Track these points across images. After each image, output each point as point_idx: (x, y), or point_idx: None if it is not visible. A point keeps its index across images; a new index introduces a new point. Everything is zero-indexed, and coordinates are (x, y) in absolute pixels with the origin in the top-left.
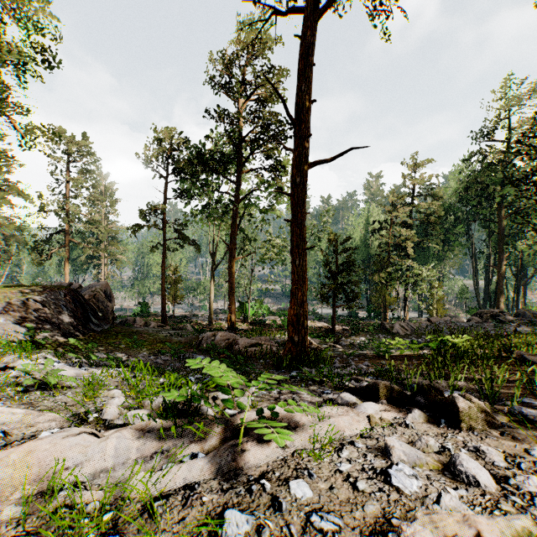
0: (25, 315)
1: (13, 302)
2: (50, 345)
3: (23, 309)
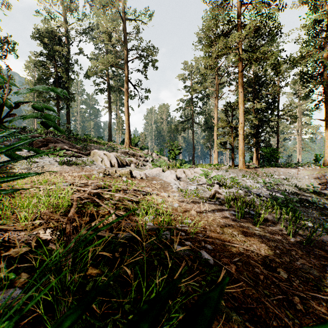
0: (326, 180)
1: (324, 174)
2: (323, 194)
3: (327, 178)
